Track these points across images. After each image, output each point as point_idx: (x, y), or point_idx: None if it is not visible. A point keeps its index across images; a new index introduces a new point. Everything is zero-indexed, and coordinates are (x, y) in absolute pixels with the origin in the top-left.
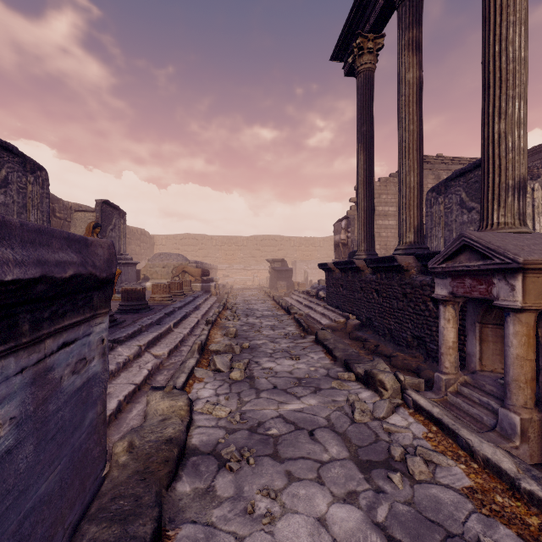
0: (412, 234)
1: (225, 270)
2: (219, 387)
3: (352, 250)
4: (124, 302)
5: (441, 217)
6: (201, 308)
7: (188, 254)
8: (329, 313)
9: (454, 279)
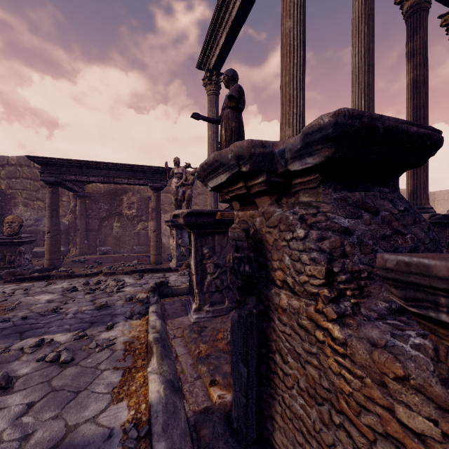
0: (407, 198)
1: None
2: None
3: None
4: None
5: None
6: None
7: None
8: None
9: None
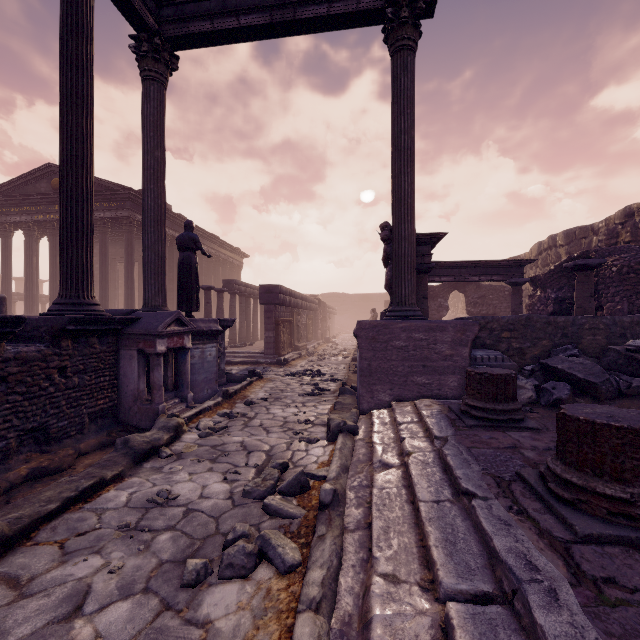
0: None
1: None
2: (303, 457)
3: None
4: None
5: None
6: None
7: None
8: None
9: (169, 338)
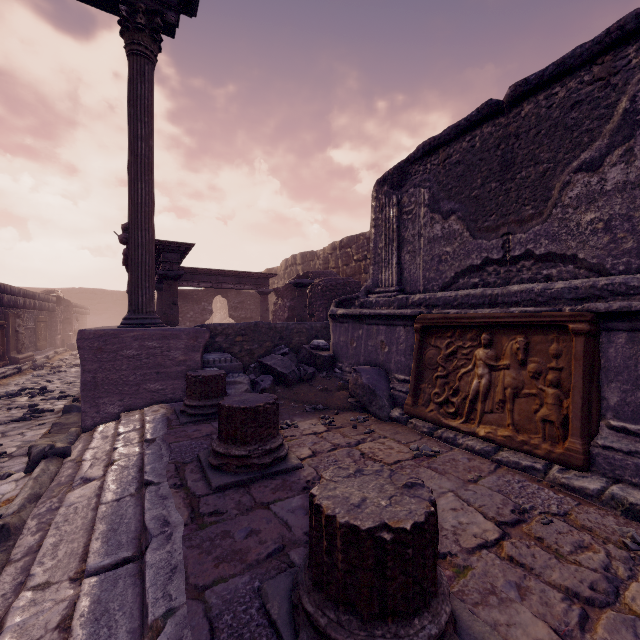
0: None
1: None
2: None
3: None
4: None
5: None
6: None
7: None
8: None
9: None
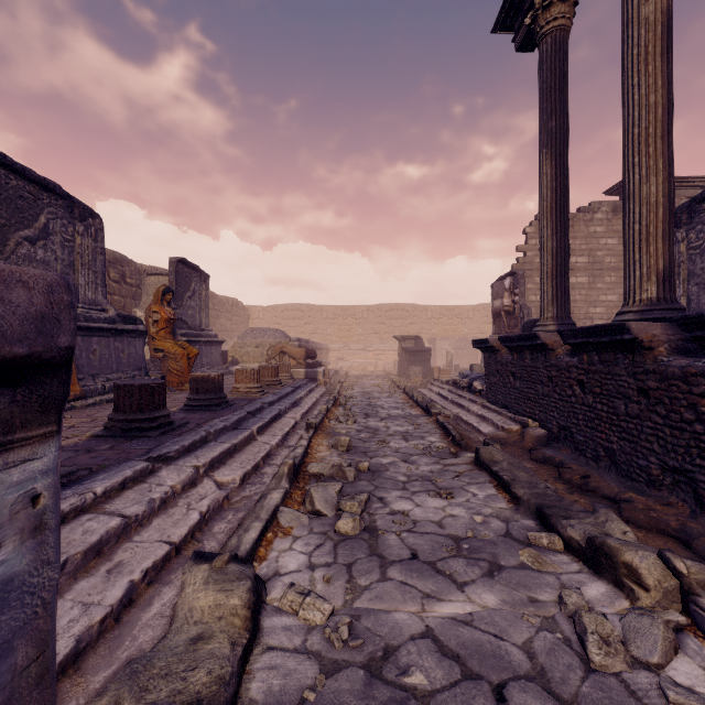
0: (652, 284)
1: (339, 351)
2: (317, 549)
3: (521, 321)
4: (192, 395)
5: (682, 263)
6: (303, 404)
7: (291, 330)
8: (491, 416)
9: None
